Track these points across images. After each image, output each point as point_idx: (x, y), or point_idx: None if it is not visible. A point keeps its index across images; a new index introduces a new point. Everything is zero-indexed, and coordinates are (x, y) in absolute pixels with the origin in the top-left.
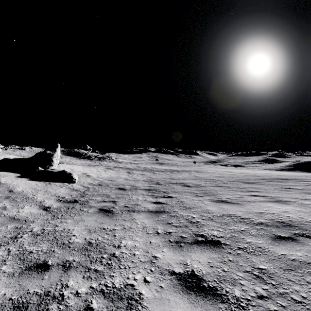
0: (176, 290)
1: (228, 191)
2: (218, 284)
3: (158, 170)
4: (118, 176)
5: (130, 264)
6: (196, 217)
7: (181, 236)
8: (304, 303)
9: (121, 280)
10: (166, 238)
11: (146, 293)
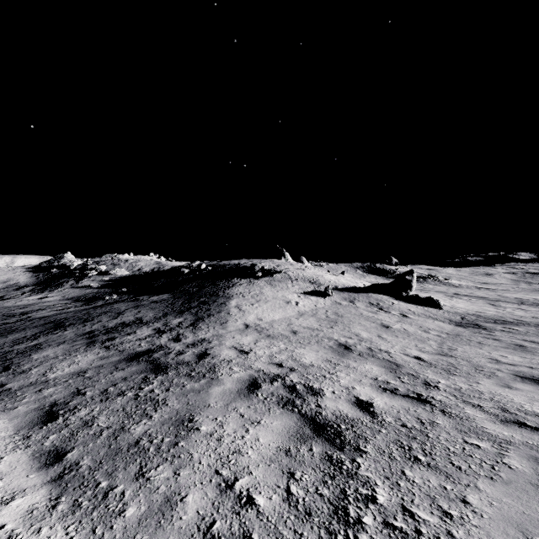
0: None
1: None
2: None
3: None
4: (480, 308)
5: None
6: None
7: None
8: None
9: None
10: None
11: None
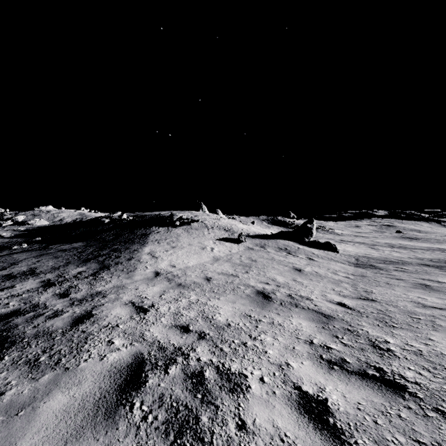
0: None
1: None
2: None
3: (415, 248)
4: (366, 251)
5: None
6: None
7: None
8: None
9: None
10: None
11: None
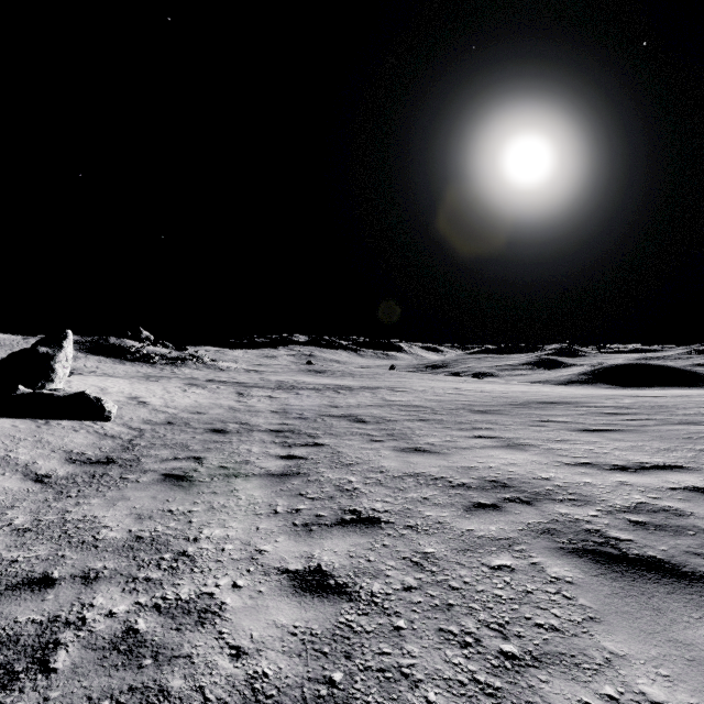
0: (283, 594)
1: (435, 430)
2: (353, 578)
3: (309, 387)
4: (214, 403)
5: (213, 565)
6: (354, 482)
7: (317, 515)
8: (462, 590)
9: (193, 589)
10: (288, 520)
11: (232, 602)
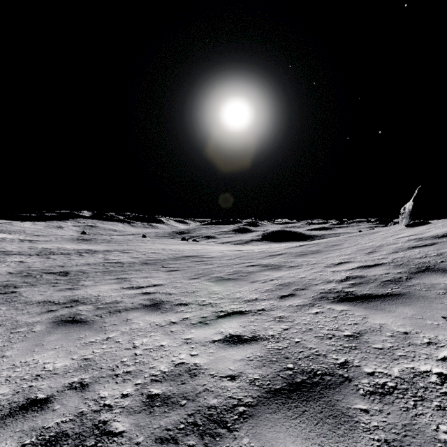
0: None
1: (100, 277)
2: None
3: (64, 252)
4: None
5: None
6: (2, 309)
7: None
8: None
9: None
10: None
11: None
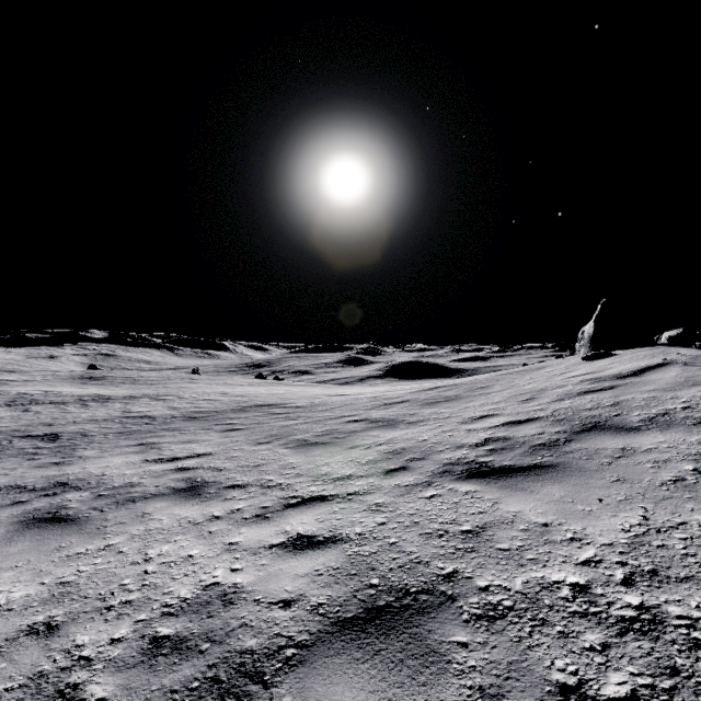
0: None
1: (112, 442)
2: None
3: (56, 400)
4: None
5: None
6: None
7: None
8: None
9: None
10: None
11: None
